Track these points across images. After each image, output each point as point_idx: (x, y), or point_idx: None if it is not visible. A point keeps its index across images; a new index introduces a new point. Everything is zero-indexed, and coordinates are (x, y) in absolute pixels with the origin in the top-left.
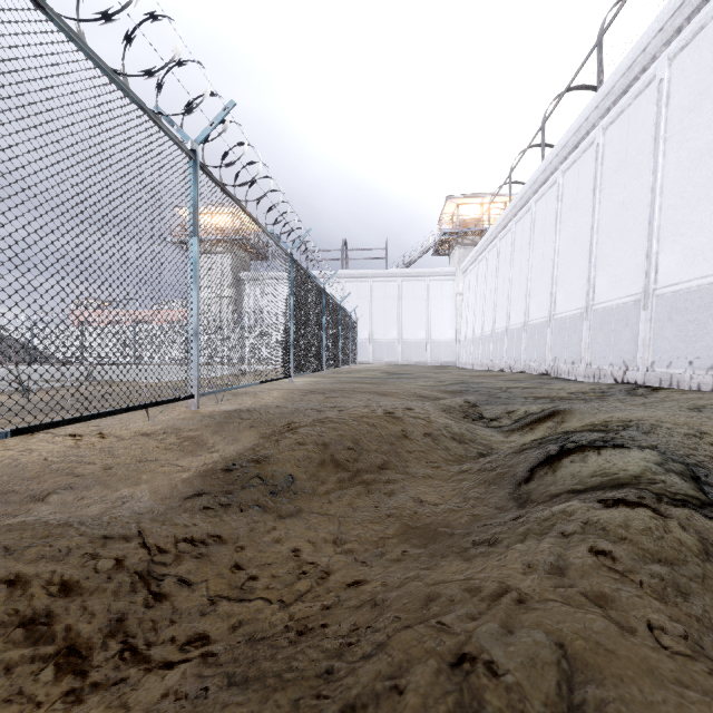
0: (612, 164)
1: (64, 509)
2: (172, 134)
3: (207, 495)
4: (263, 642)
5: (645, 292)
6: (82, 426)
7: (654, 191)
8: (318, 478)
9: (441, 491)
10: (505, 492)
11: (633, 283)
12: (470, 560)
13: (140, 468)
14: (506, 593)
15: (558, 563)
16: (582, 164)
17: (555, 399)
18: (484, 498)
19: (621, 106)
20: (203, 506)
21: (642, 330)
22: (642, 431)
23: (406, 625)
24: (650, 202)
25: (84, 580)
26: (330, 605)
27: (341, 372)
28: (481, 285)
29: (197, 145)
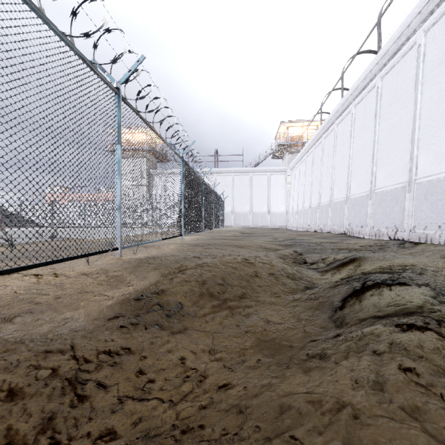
0: (387, 99)
1: (24, 328)
2: (103, 76)
3: (123, 317)
4: (155, 439)
5: (409, 181)
6: (44, 268)
7: (415, 116)
8: (198, 305)
9: (282, 314)
10: (326, 316)
11: (401, 175)
12: (309, 373)
13: (80, 297)
14: (342, 408)
15: (378, 380)
16: (367, 100)
17: (352, 250)
18: (311, 320)
19: (393, 62)
20: (119, 325)
21: (407, 205)
22: (416, 273)
23: (265, 436)
24: (412, 123)
25: (26, 387)
26: (206, 405)
27: (214, 232)
28: (302, 177)
29: (120, 84)
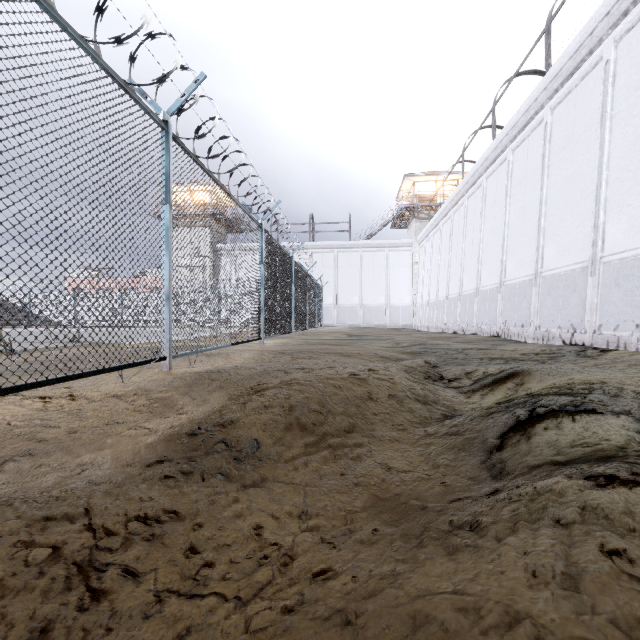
0: (559, 141)
1: (18, 479)
2: (143, 103)
3: (170, 462)
4: None
5: (592, 260)
6: (55, 387)
7: (601, 165)
8: (283, 443)
9: (409, 457)
10: (476, 460)
11: (580, 251)
12: (455, 556)
13: (107, 431)
14: (516, 623)
15: (570, 571)
16: (530, 142)
17: (509, 360)
18: (454, 466)
19: (568, 87)
20: (164, 475)
21: (589, 295)
22: (609, 395)
23: None
24: (597, 175)
25: (8, 578)
26: (293, 607)
27: (308, 334)
28: (436, 255)
29: (169, 116)
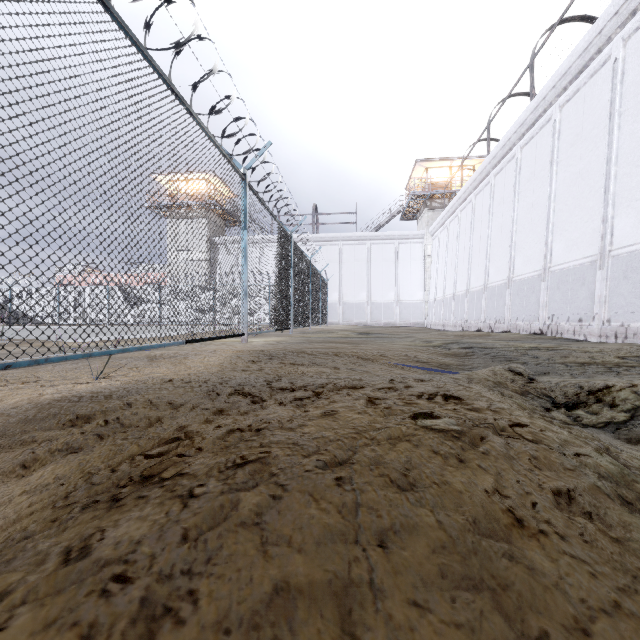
0: (638, 78)
1: None
2: None
3: None
4: None
5: None
6: None
7: None
8: None
9: None
10: None
11: None
12: None
13: None
14: None
15: None
16: (588, 90)
17: (610, 366)
18: None
19: None
20: None
21: None
22: None
23: None
24: None
25: None
26: None
27: (311, 332)
28: (453, 245)
29: None
